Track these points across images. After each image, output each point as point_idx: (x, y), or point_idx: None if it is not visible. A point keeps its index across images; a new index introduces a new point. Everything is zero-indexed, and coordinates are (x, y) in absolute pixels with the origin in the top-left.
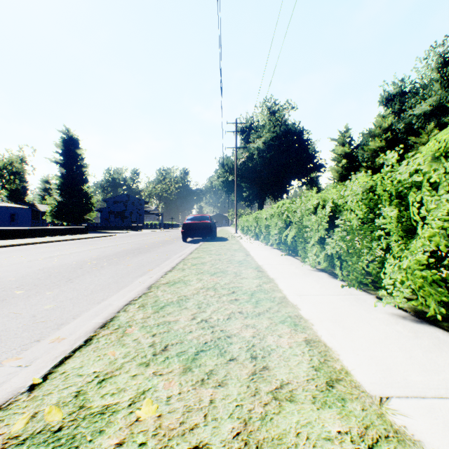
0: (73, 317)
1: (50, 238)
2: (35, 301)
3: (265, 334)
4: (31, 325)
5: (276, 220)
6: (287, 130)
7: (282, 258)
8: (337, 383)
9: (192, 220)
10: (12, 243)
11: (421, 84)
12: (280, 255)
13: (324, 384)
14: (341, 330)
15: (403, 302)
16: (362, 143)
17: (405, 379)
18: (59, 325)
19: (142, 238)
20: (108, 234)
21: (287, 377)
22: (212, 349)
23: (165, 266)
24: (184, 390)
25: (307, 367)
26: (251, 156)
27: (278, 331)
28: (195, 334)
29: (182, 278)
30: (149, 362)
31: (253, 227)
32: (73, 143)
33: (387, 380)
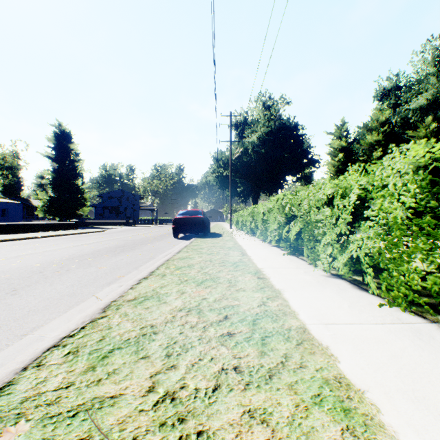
0: None
1: (33, 234)
2: None
3: None
4: None
5: (275, 214)
6: (282, 125)
7: (284, 258)
8: None
9: (184, 215)
10: None
11: (418, 78)
12: (282, 254)
13: None
14: None
15: None
16: (357, 138)
17: None
18: None
19: (132, 233)
20: (98, 230)
21: None
22: None
23: (145, 268)
24: None
25: None
26: (246, 150)
27: (316, 437)
28: None
29: (158, 291)
30: None
31: (248, 222)
32: (65, 137)
33: None
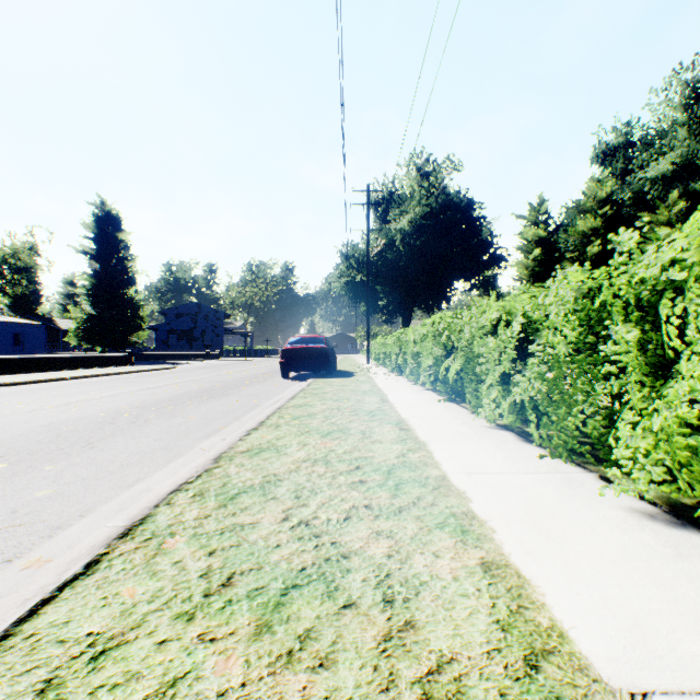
0: (80, 513)
1: (71, 373)
2: (22, 483)
3: (410, 550)
4: (5, 530)
5: (431, 344)
6: (447, 203)
7: (440, 406)
8: (544, 660)
9: (297, 344)
10: (10, 380)
11: (659, 130)
12: (437, 400)
13: (521, 663)
14: (544, 543)
15: (647, 487)
16: (565, 223)
17: (673, 651)
18: (53, 529)
19: (219, 372)
20: (165, 366)
21: (450, 647)
22: (313, 583)
23: (250, 419)
24: (253, 677)
25: (487, 622)
26: (391, 242)
27: (433, 544)
28: (285, 550)
29: (274, 442)
30: (195, 611)
31: (394, 355)
32: (111, 222)
33: (639, 653)
